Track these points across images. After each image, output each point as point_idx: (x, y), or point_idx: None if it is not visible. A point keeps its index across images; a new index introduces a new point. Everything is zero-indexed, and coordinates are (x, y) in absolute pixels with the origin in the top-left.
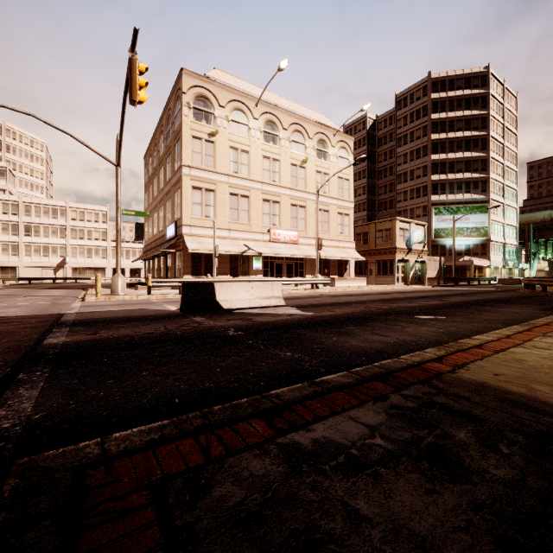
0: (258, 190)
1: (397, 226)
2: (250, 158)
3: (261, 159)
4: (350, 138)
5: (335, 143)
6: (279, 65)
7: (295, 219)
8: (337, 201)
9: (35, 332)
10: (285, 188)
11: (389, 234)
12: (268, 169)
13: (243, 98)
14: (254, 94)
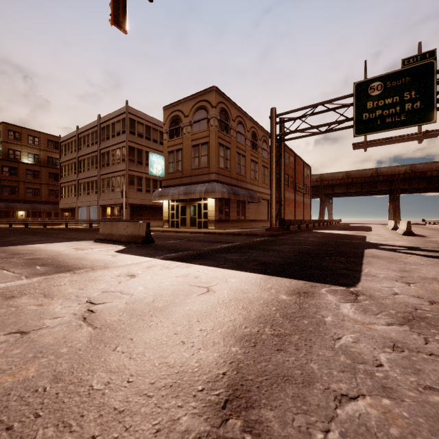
0: None
1: None
2: None
3: None
4: None
5: None
6: None
7: None
8: None
9: (232, 246)
10: None
11: None
12: None
13: None
14: None
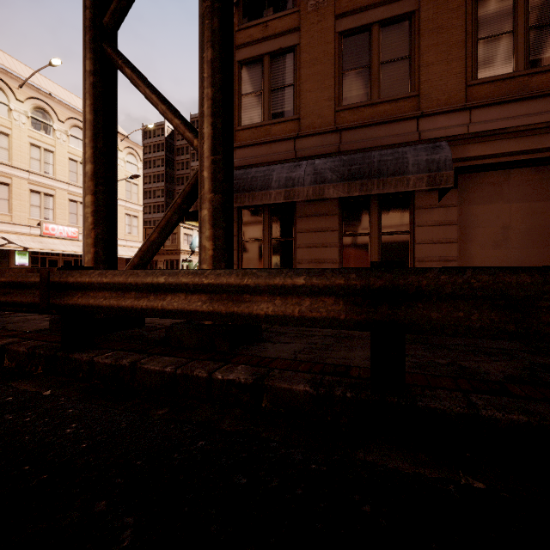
0: (24, 179)
1: (181, 232)
2: (11, 142)
3: (28, 146)
4: (139, 147)
5: (123, 148)
6: (50, 60)
7: (74, 215)
8: (125, 203)
9: None
10: (62, 182)
11: (175, 238)
12: (38, 159)
13: (0, 73)
14: (18, 73)
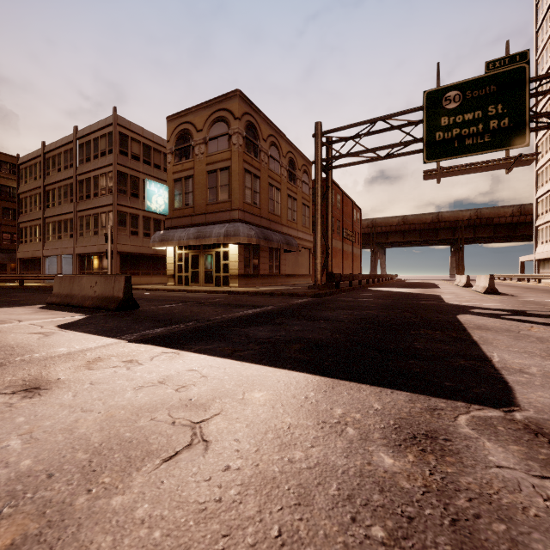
0: None
1: None
2: None
3: None
4: None
5: None
6: None
7: None
8: None
9: (262, 313)
10: None
11: None
12: None
13: None
14: None
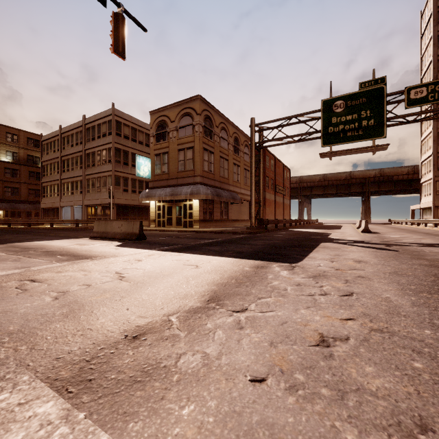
0: None
1: None
2: None
3: None
4: None
5: None
6: None
7: None
8: None
9: (215, 241)
10: None
11: None
12: None
13: None
14: None
